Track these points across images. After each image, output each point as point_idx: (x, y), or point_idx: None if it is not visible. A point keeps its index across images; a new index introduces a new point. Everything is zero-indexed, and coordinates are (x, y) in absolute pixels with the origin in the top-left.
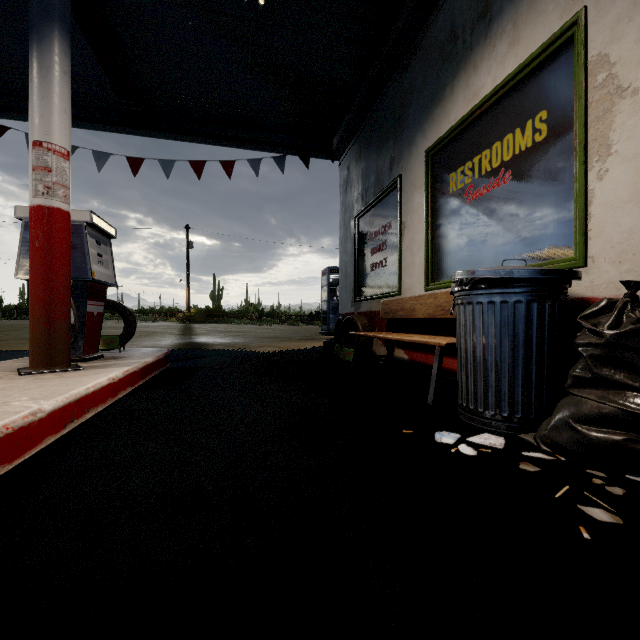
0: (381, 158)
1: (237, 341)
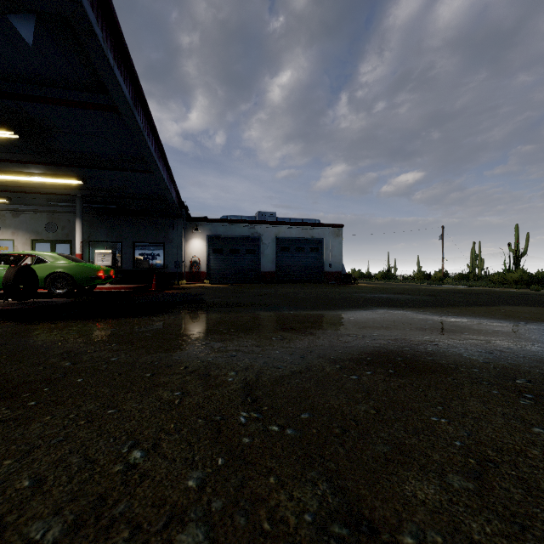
0: None
1: None
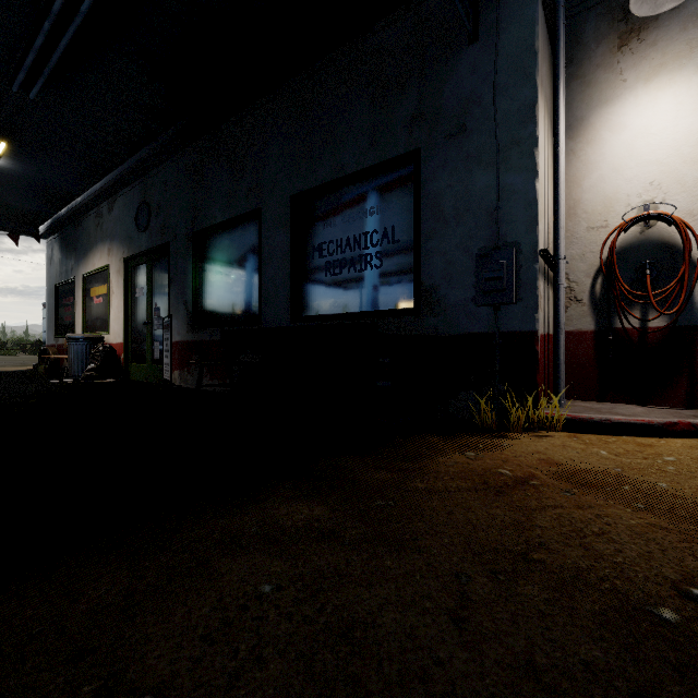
0: (68, 261)
1: None
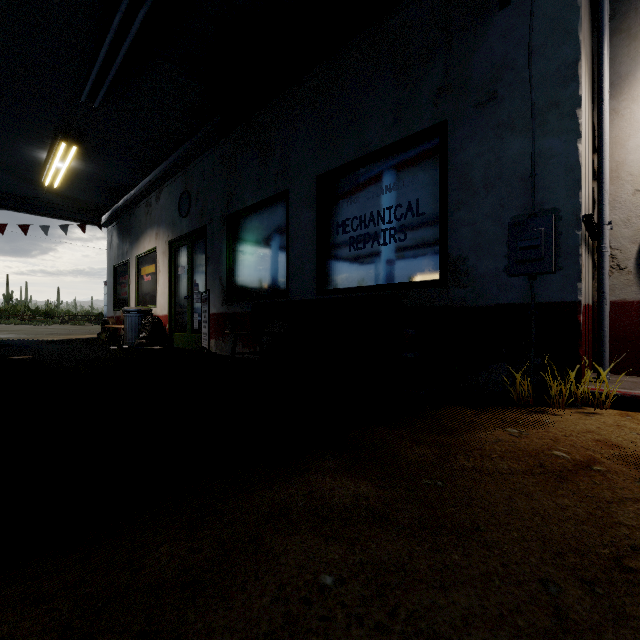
0: (124, 245)
1: (22, 336)
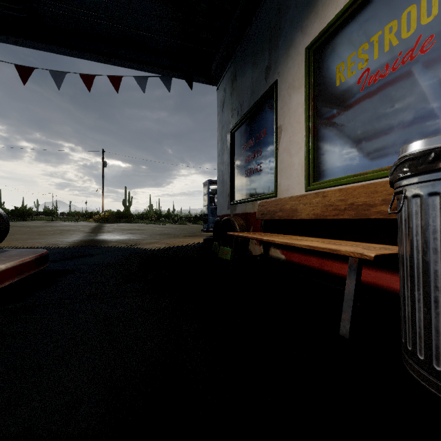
0: (256, 71)
1: (133, 238)
